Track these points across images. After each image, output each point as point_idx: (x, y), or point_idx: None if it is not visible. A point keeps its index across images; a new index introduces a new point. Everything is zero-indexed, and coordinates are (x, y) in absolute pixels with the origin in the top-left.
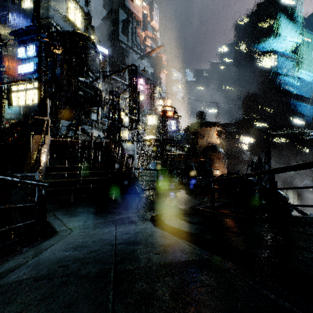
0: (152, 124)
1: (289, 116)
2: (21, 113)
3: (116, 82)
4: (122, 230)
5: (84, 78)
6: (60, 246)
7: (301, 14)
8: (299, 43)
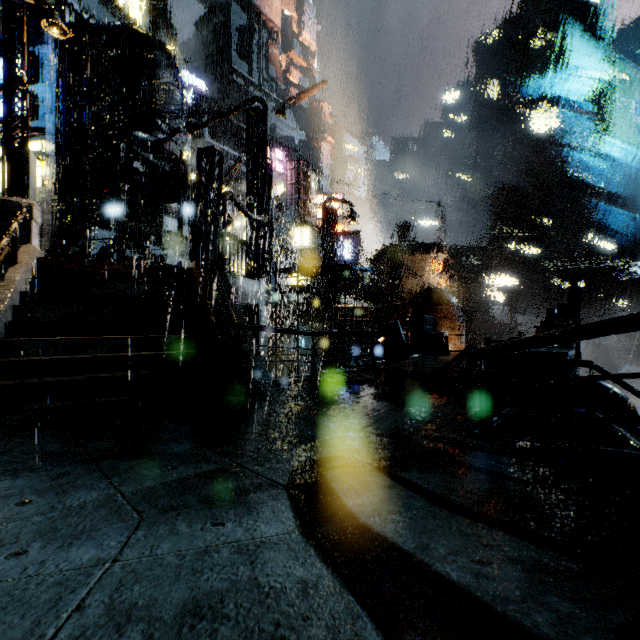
0: (303, 246)
1: (586, 233)
2: None
3: (225, 157)
4: (140, 569)
5: (146, 134)
6: None
7: (612, 22)
8: (606, 83)
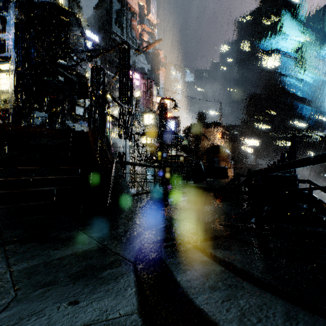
0: (149, 123)
1: (292, 118)
2: None
3: (108, 77)
4: None
5: (65, 61)
6: None
7: (305, 12)
8: (302, 43)
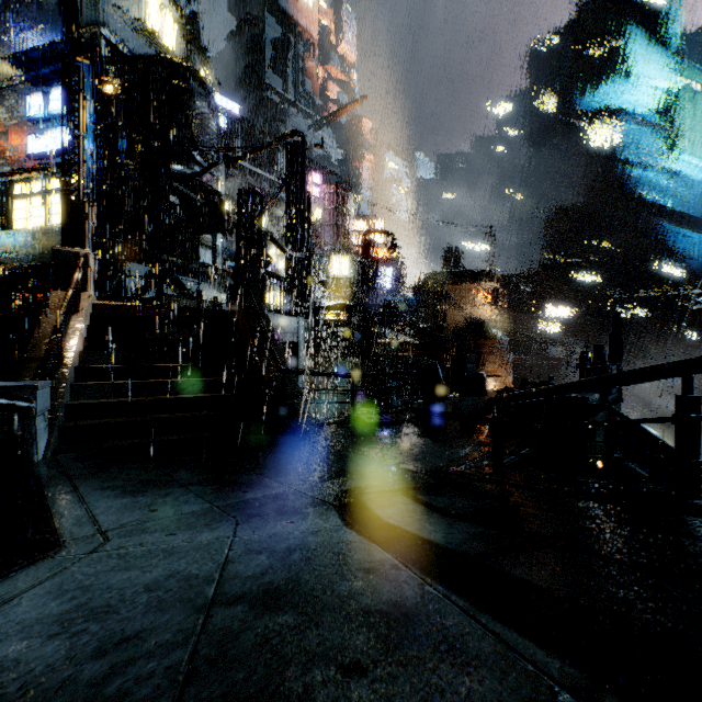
0: (341, 275)
1: (651, 257)
2: (35, 246)
3: (259, 180)
4: (253, 539)
5: (182, 166)
6: (26, 610)
7: (680, 26)
8: (673, 93)
